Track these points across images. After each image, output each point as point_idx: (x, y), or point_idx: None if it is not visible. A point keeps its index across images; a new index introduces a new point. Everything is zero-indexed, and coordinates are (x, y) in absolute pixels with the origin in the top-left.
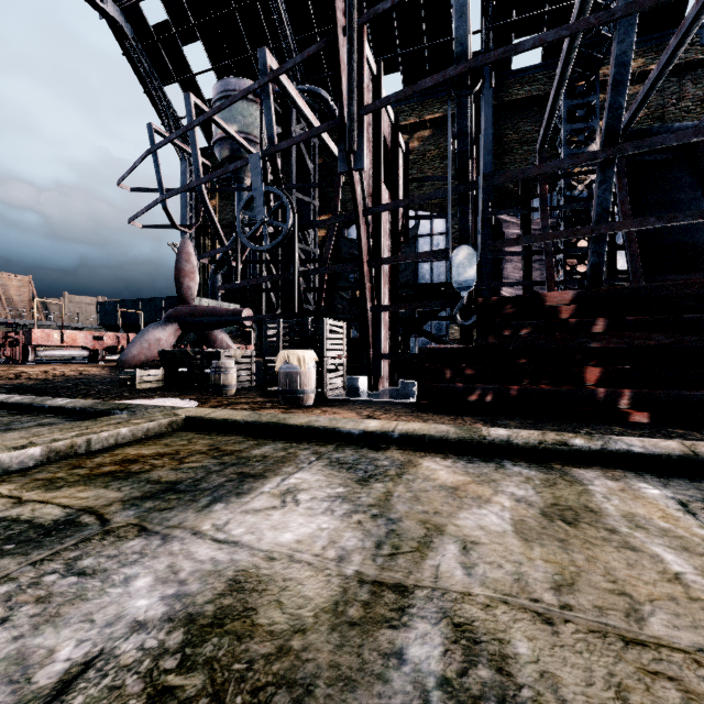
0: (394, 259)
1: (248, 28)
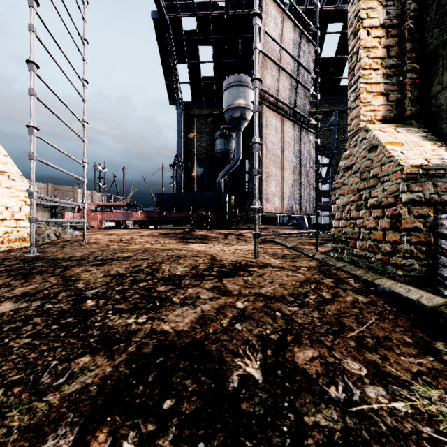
0: None
1: (243, 47)
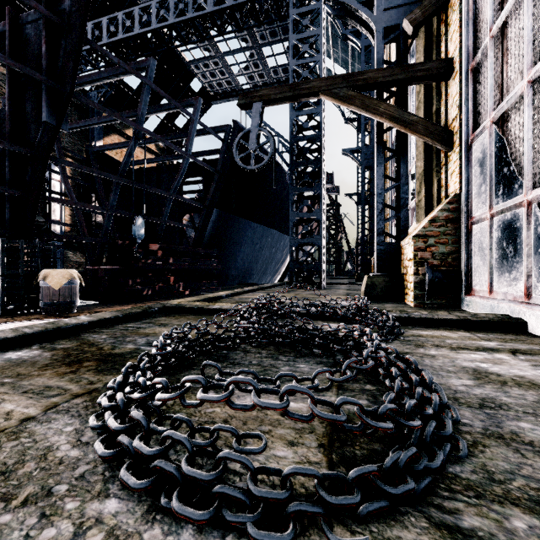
0: (65, 201)
1: None
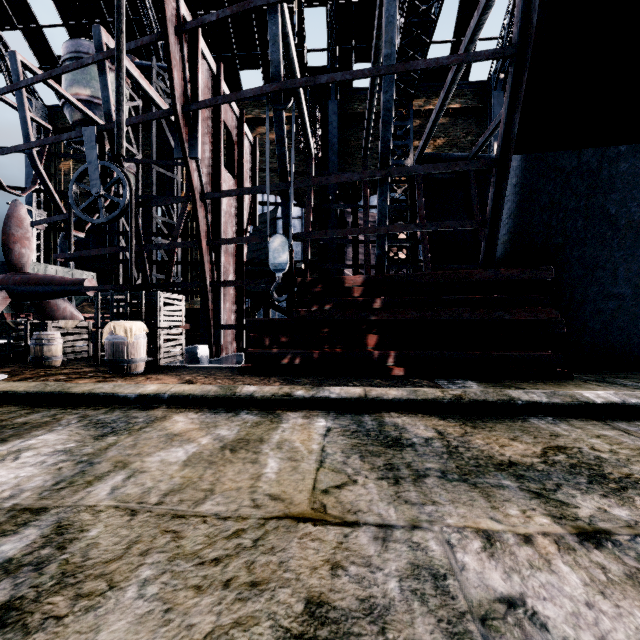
0: (229, 240)
1: None
